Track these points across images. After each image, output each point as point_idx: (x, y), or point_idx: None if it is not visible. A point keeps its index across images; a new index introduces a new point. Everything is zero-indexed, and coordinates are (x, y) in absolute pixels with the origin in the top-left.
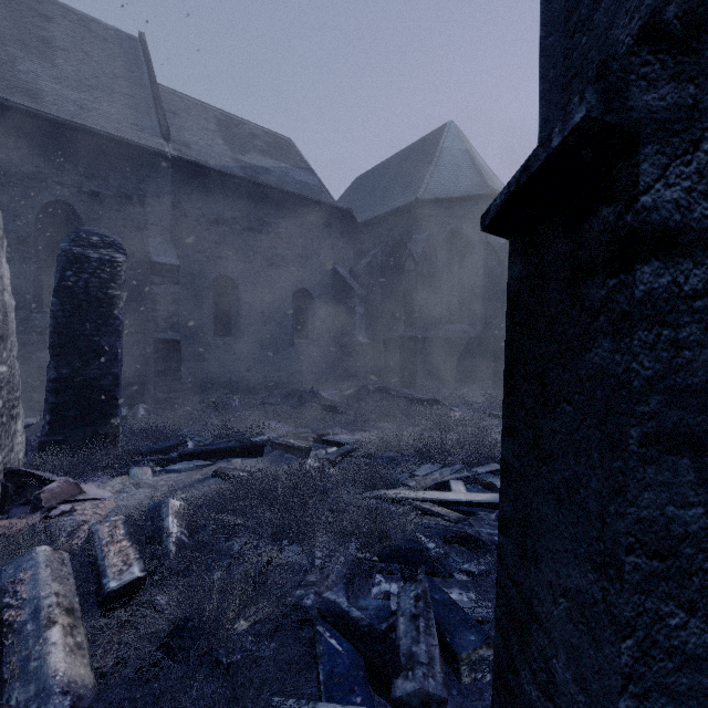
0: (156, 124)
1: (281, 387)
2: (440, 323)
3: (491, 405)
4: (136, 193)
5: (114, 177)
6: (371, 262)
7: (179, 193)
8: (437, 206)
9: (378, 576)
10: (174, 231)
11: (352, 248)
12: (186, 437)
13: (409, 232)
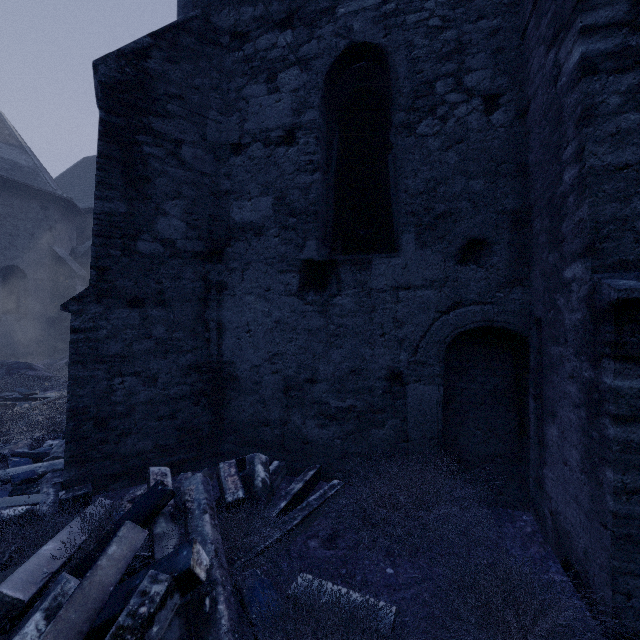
0: None
1: None
2: None
3: None
4: None
5: None
6: None
7: None
8: None
9: (49, 441)
10: None
11: (76, 228)
12: None
13: None
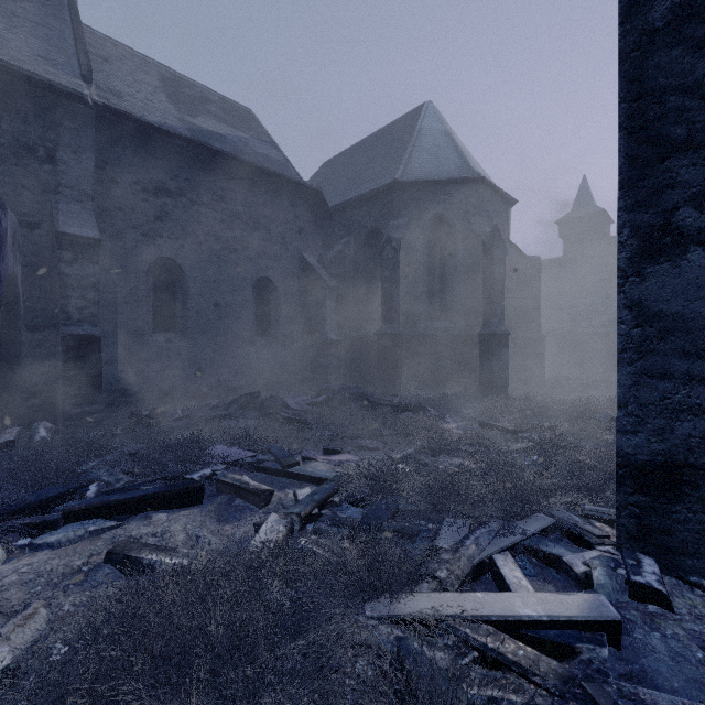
0: (74, 62)
1: (239, 393)
2: (420, 319)
3: (486, 413)
4: (43, 144)
5: (9, 120)
6: (342, 251)
7: (106, 151)
8: (417, 189)
9: None
10: (98, 199)
11: (321, 236)
12: (89, 476)
13: (386, 218)
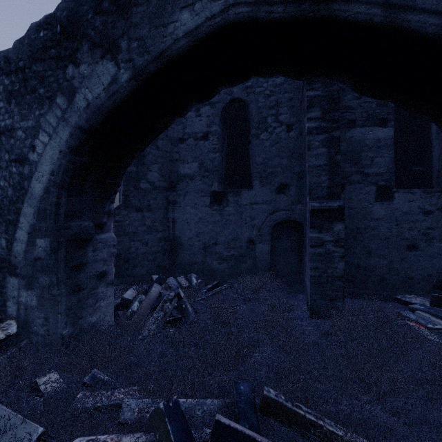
0: None
1: None
2: None
3: None
4: None
5: None
6: None
7: None
8: None
9: None
10: None
11: None
12: None
13: None
